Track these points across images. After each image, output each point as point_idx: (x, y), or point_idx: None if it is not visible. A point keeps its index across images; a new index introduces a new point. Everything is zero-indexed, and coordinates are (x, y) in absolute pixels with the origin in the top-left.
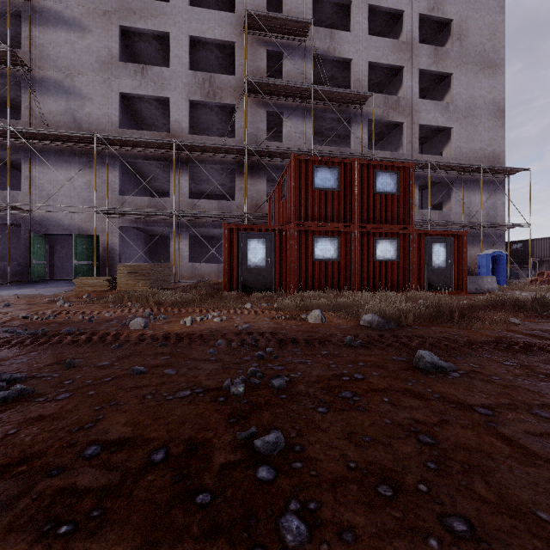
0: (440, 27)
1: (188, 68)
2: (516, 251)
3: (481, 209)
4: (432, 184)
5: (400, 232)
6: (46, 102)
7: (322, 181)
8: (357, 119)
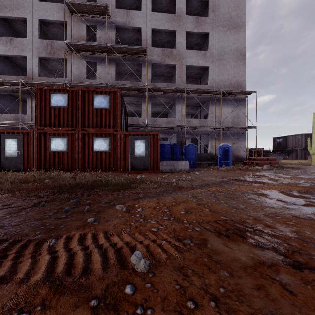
0: (205, 5)
1: (38, 38)
2: (279, 143)
3: (221, 117)
4: (202, 102)
5: (111, 133)
6: None
7: (56, 102)
8: (144, 64)
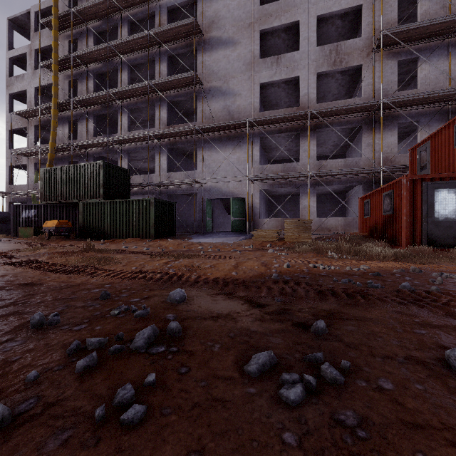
0: None
1: (316, 45)
2: None
3: None
4: None
5: None
6: (212, 105)
7: None
8: None
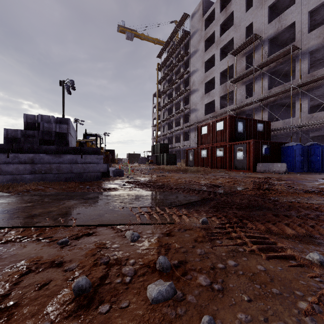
0: None
1: (219, 85)
2: None
3: None
4: None
5: (224, 145)
6: (192, 115)
7: (203, 131)
8: (298, 58)
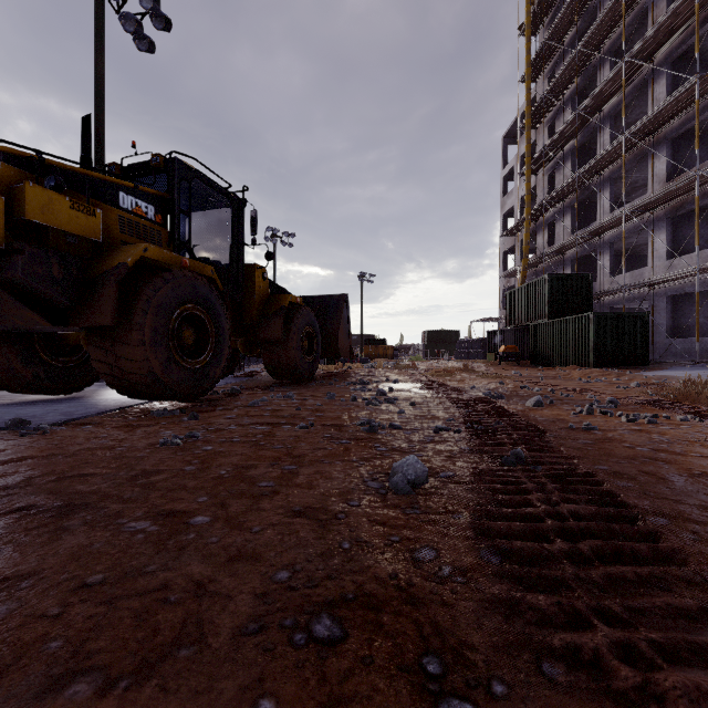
0: None
1: None
2: None
3: None
4: None
5: None
6: None
7: None
8: None
